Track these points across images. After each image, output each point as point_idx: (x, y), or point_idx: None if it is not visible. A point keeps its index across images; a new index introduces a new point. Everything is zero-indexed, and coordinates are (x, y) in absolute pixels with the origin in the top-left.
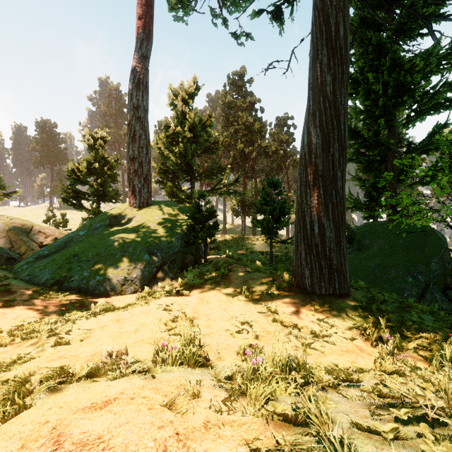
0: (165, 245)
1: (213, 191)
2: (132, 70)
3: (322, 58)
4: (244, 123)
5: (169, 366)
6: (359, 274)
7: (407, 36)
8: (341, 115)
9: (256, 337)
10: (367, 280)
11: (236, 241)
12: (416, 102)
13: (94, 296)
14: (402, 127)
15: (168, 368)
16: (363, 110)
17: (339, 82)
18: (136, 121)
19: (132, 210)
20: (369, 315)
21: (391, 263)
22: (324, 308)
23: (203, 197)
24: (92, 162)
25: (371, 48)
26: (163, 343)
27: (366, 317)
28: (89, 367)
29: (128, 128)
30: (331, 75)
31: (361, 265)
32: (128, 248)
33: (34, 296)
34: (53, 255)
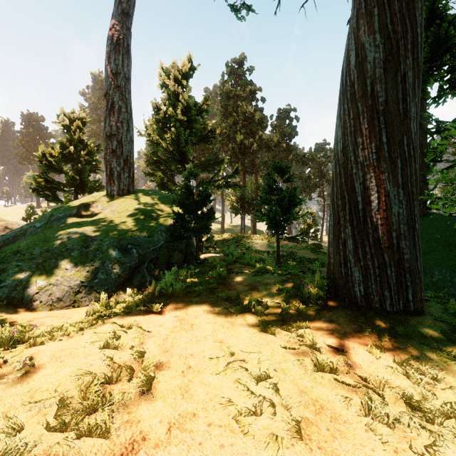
0: (144, 239)
1: (210, 183)
2: (110, 29)
3: None
4: (243, 113)
5: None
6: None
7: None
8: (417, 10)
9: (297, 430)
10: None
11: (235, 240)
12: (450, 71)
13: (29, 311)
14: (433, 102)
15: None
16: None
17: None
18: (115, 90)
19: (109, 199)
20: None
21: (431, 263)
22: (394, 337)
23: (195, 177)
24: (67, 146)
25: None
26: None
27: None
28: None
29: (105, 100)
30: None
31: None
32: (92, 242)
33: None
34: None
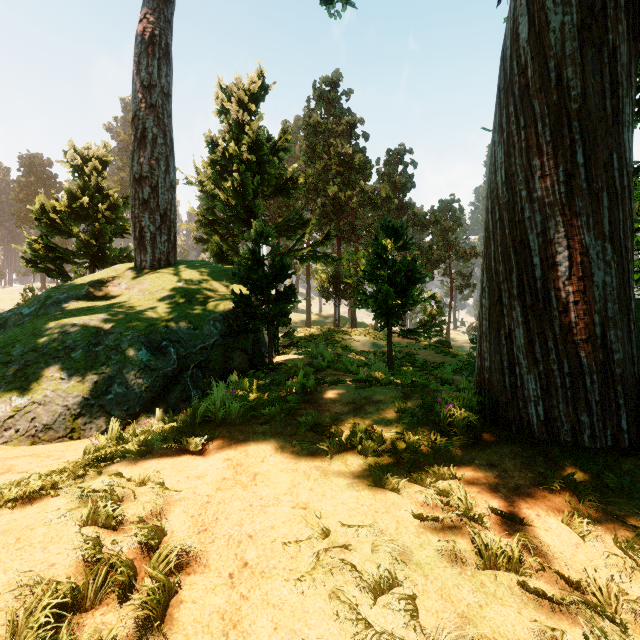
0: (187, 332)
1: (290, 254)
2: (140, 20)
3: None
4: (338, 155)
5: None
6: None
7: None
8: None
9: None
10: None
11: (326, 337)
12: (639, 89)
13: None
14: None
15: None
16: None
17: None
18: (147, 111)
19: (137, 273)
20: None
21: None
22: (603, 493)
23: (266, 238)
24: (79, 197)
25: None
26: None
27: None
28: None
29: (132, 126)
30: None
31: None
32: (106, 336)
33: None
34: None
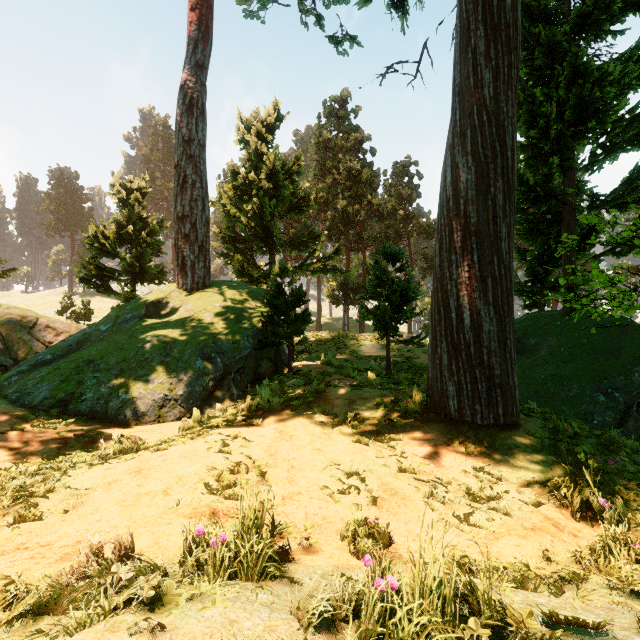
0: (229, 346)
1: (302, 268)
2: (181, 85)
3: (476, 42)
4: (346, 170)
5: (209, 580)
6: (523, 390)
7: (592, 34)
8: (507, 134)
9: (373, 502)
10: (535, 398)
11: (335, 341)
12: (605, 132)
13: (115, 425)
14: (584, 170)
15: (204, 588)
16: (526, 145)
17: (504, 80)
18: (187, 161)
19: (181, 294)
20: (556, 459)
21: (571, 374)
22: (481, 448)
23: (287, 273)
24: (125, 225)
25: (540, 50)
26: (200, 531)
27: (552, 463)
28: (39, 591)
29: (175, 173)
30: (491, 69)
31: (525, 377)
32: (172, 350)
33: (19, 425)
34: (58, 361)
